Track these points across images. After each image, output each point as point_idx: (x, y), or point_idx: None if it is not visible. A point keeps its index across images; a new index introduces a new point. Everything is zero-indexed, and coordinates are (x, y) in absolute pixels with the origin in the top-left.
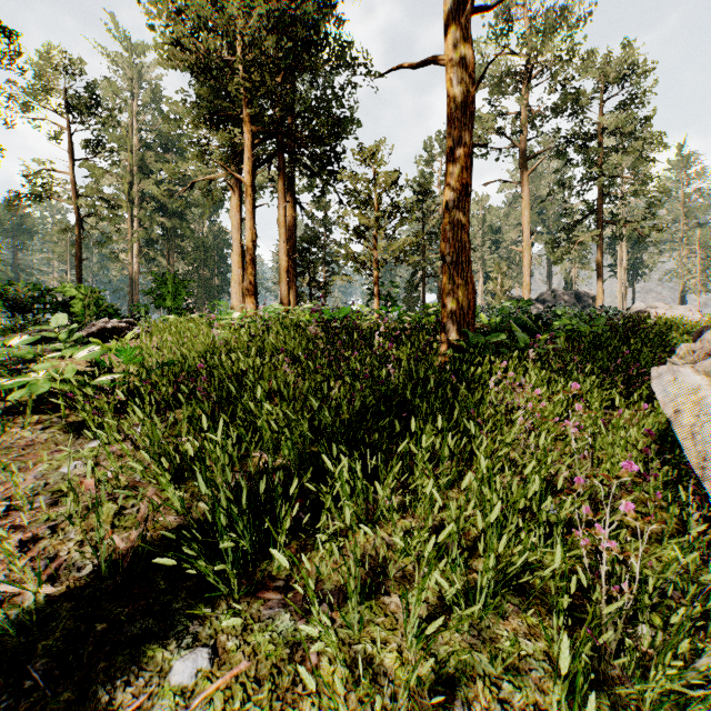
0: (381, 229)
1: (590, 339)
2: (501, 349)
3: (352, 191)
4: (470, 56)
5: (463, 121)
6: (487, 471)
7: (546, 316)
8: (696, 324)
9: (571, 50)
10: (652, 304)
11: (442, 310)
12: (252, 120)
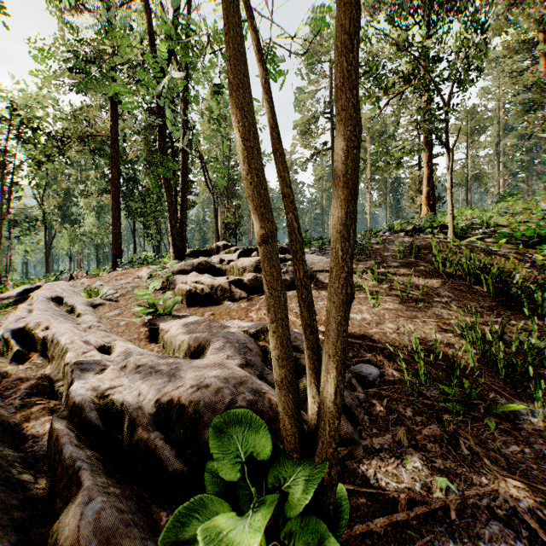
0: None
1: None
2: None
3: None
4: None
5: None
6: None
7: None
8: None
9: None
10: None
11: None
12: None
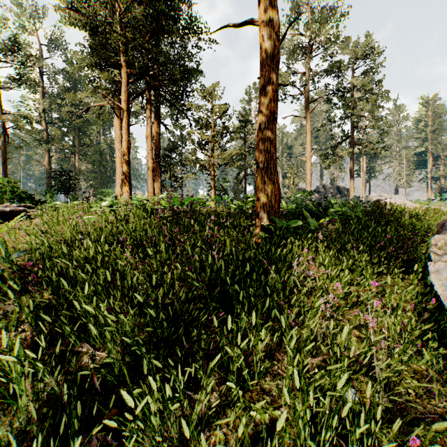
0: (216, 143)
1: (355, 221)
2: (298, 230)
3: (198, 118)
4: (276, 20)
5: (271, 66)
6: (296, 365)
7: (324, 203)
8: (415, 210)
9: (336, 36)
10: (381, 194)
11: (257, 202)
12: (127, 64)
